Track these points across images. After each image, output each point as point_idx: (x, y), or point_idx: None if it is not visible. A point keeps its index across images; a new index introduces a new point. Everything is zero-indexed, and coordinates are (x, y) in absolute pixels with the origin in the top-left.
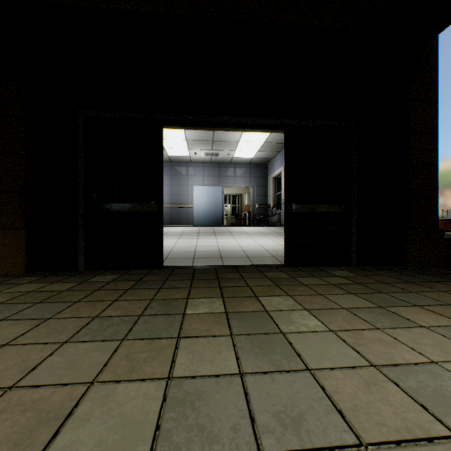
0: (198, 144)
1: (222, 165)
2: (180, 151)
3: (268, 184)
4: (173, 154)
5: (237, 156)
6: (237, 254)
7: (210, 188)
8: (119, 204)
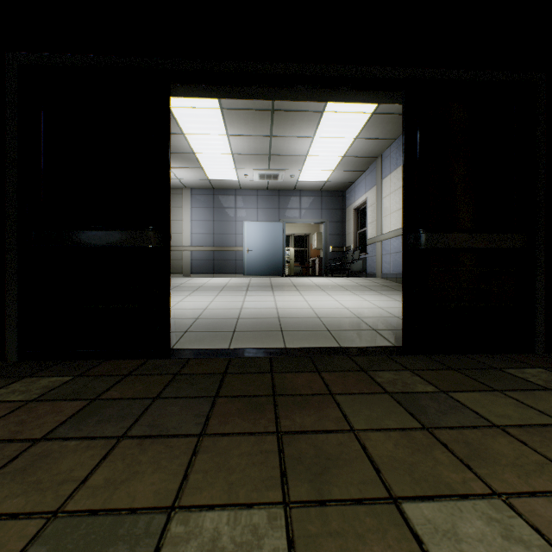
0: (249, 161)
1: (283, 193)
2: (224, 172)
3: (347, 219)
4: (215, 178)
5: (303, 180)
6: (309, 323)
7: (266, 224)
8: (81, 233)
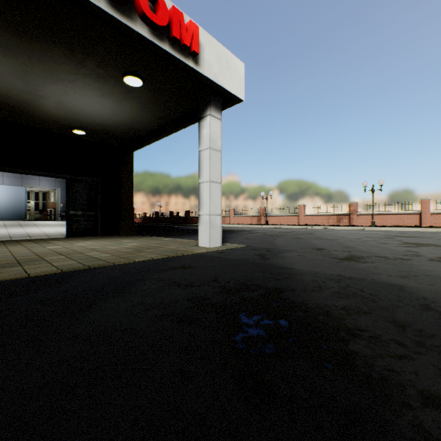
0: None
1: None
2: None
3: None
4: None
5: None
6: (41, 235)
7: (12, 187)
8: None
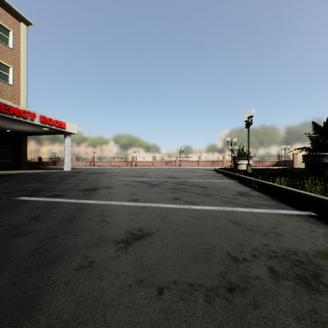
0: None
1: None
2: None
3: None
4: None
5: None
6: None
7: None
8: None
